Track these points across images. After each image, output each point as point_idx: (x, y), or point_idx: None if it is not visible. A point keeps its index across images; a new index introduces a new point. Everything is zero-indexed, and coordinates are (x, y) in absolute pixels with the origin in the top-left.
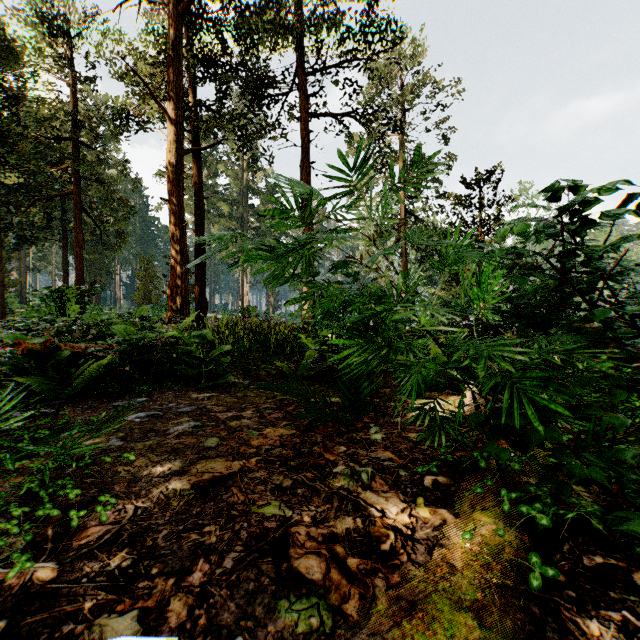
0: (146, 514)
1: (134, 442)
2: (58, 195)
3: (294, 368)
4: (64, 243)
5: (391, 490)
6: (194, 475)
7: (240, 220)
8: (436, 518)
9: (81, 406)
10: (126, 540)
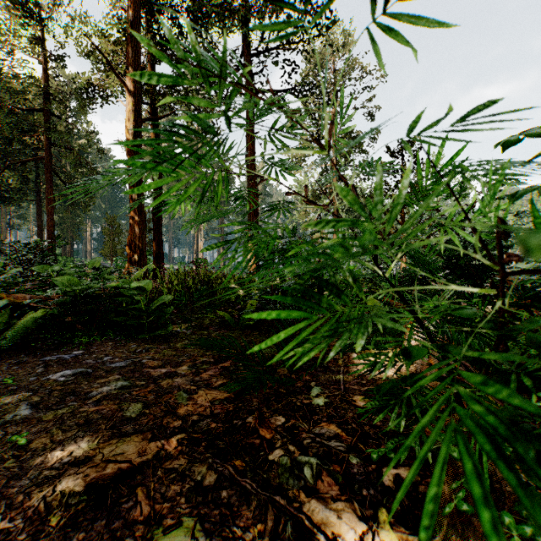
0: None
1: (46, 410)
2: (31, 160)
3: (237, 316)
4: (39, 203)
5: (343, 494)
6: (95, 466)
7: None
8: None
9: (10, 361)
10: None
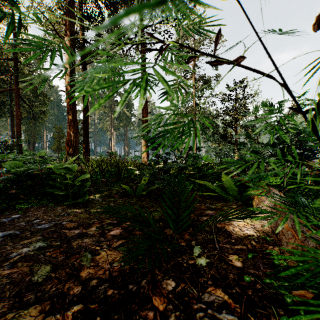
0: None
1: None
2: (6, 90)
3: (135, 188)
4: (12, 118)
5: None
6: None
7: (110, 108)
8: None
9: None
10: None
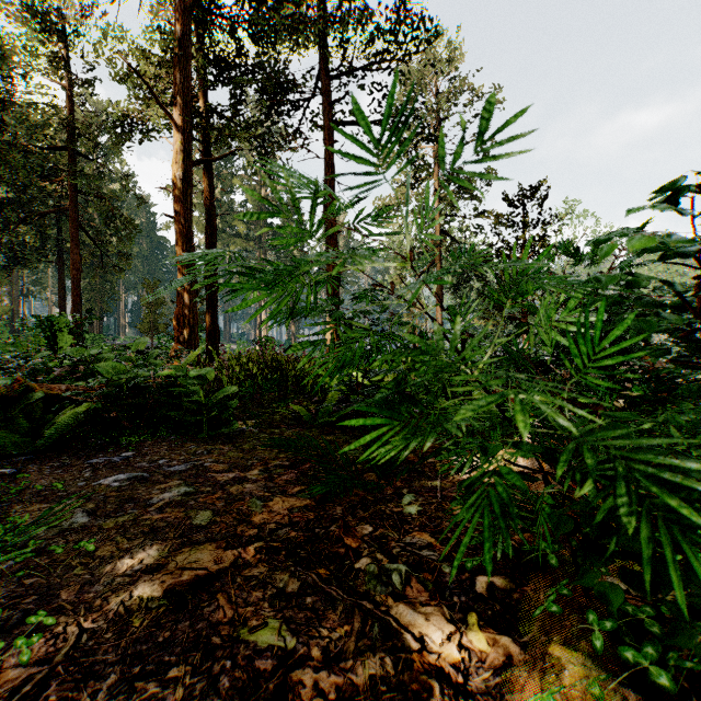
0: (92, 643)
1: (104, 518)
2: (52, 212)
3: (314, 411)
4: (60, 265)
5: (432, 600)
6: (171, 573)
7: (258, 241)
8: (497, 652)
9: (51, 464)
10: (52, 695)
